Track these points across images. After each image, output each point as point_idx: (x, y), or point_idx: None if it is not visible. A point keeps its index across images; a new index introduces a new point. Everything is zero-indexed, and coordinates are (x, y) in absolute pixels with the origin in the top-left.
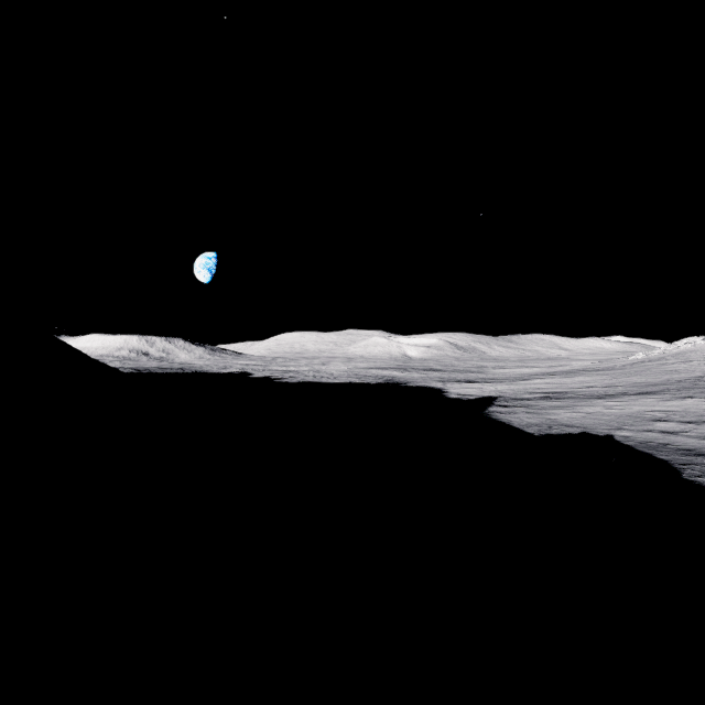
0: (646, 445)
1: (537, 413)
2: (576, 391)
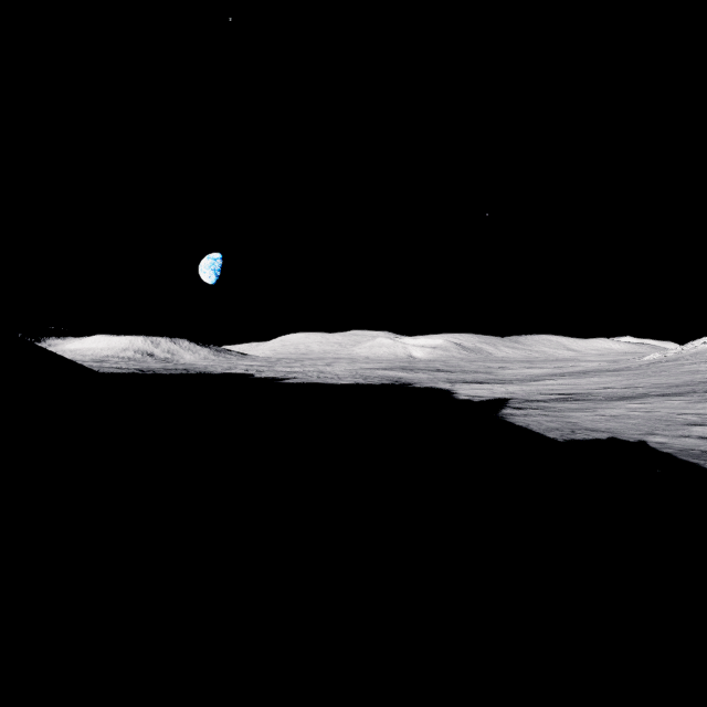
0: (688, 453)
1: (555, 416)
2: (594, 392)
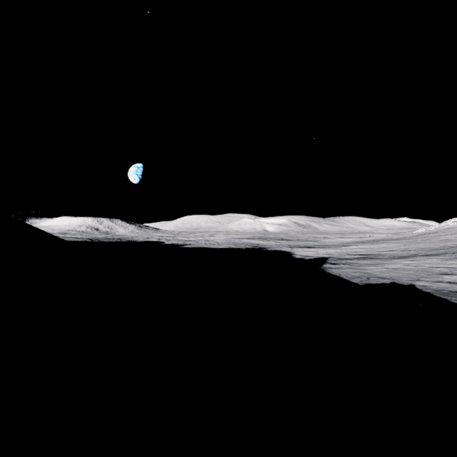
0: (440, 292)
1: (357, 269)
2: (382, 254)
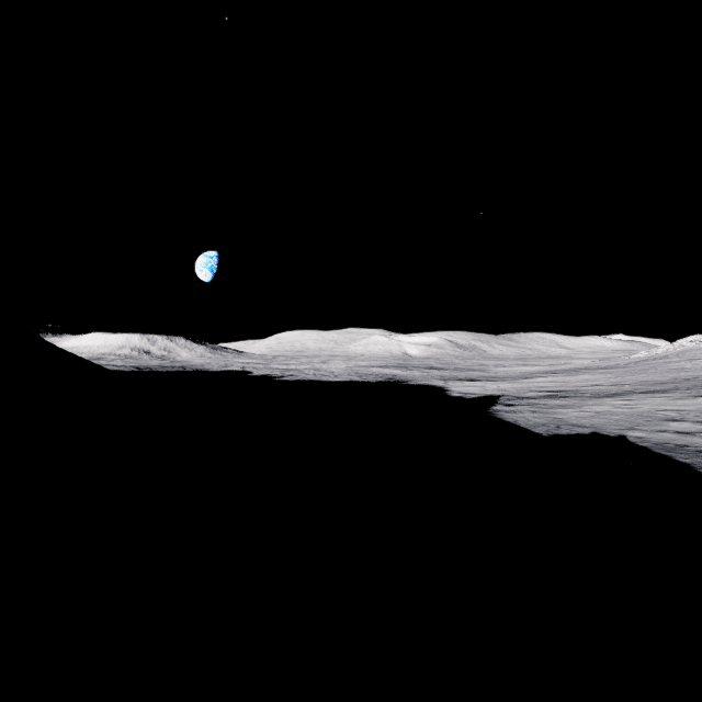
0: (662, 447)
1: (542, 412)
2: (581, 390)
